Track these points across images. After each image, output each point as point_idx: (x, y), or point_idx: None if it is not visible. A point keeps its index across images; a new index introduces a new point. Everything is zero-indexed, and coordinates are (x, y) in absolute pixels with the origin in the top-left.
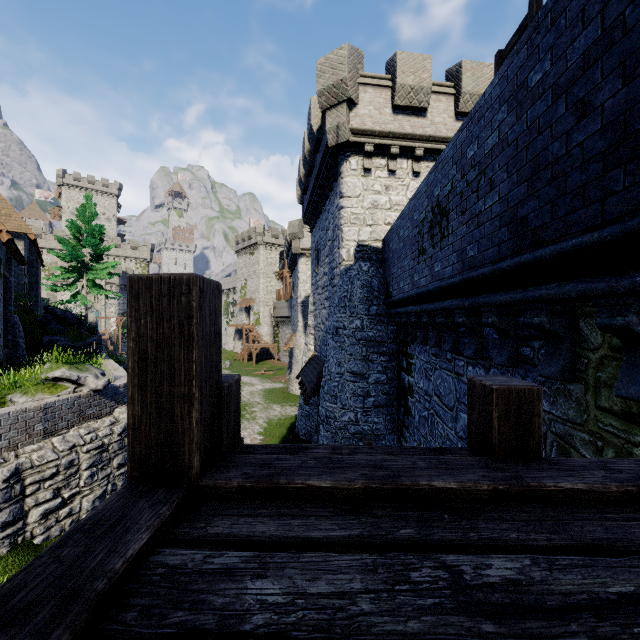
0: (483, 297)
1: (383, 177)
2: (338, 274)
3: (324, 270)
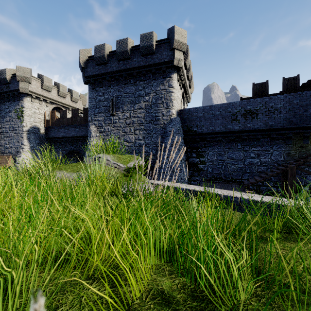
0: (273, 132)
1: (178, 86)
2: (167, 119)
3: (134, 115)
